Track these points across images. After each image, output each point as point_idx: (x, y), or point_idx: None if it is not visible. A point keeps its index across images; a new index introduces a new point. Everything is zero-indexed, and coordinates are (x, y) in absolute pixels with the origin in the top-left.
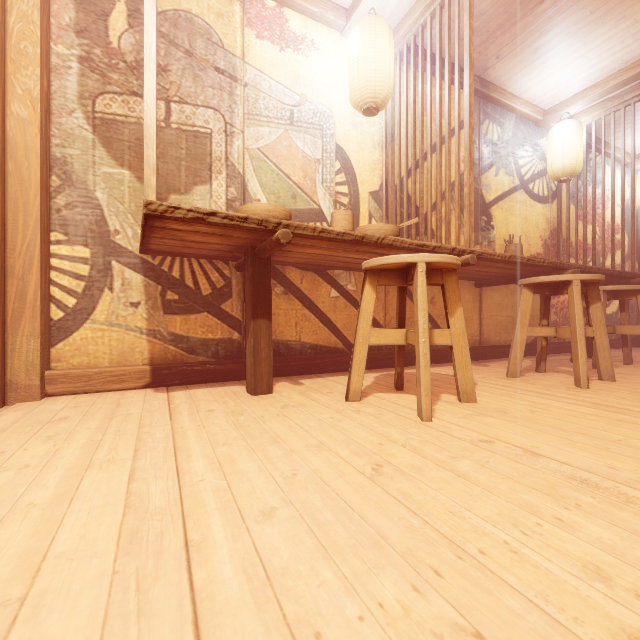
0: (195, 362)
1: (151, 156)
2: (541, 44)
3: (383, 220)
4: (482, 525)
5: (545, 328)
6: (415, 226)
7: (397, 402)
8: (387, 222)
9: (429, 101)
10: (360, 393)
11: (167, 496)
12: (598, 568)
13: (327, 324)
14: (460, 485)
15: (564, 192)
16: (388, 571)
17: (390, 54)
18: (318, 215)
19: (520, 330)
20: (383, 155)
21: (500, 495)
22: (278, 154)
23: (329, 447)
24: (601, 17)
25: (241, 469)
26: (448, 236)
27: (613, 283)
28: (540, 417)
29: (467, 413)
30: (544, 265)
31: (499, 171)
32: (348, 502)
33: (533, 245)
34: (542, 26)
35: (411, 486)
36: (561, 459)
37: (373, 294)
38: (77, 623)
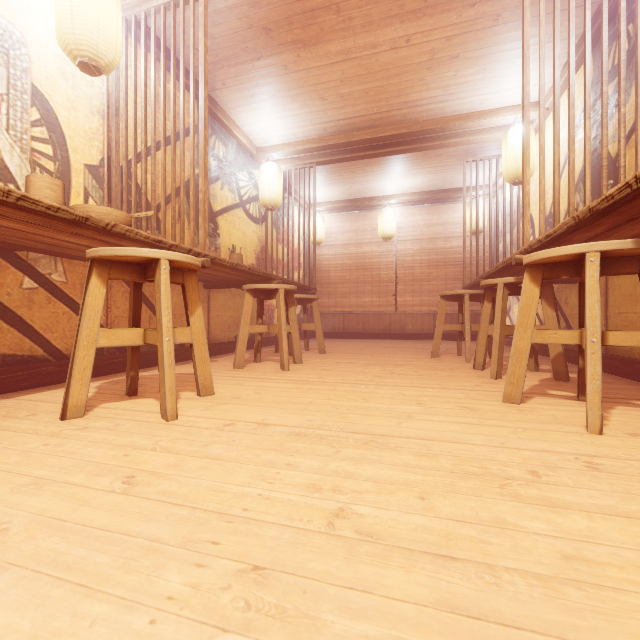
0: None
1: None
2: (257, 93)
3: (105, 202)
4: (241, 490)
5: (261, 326)
6: (146, 218)
7: (134, 409)
8: (110, 206)
9: (163, 93)
10: (84, 407)
11: None
12: (314, 485)
13: (17, 324)
14: (217, 466)
15: (270, 218)
16: (169, 566)
17: (117, 17)
18: None
19: (244, 328)
20: (105, 127)
21: (249, 462)
22: None
23: (54, 479)
24: (294, 96)
25: None
26: (183, 236)
27: (299, 293)
28: (264, 396)
29: (208, 405)
30: (260, 275)
31: (224, 186)
32: (103, 527)
33: (249, 257)
34: (258, 79)
35: (172, 483)
36: (283, 423)
37: (103, 288)
38: None
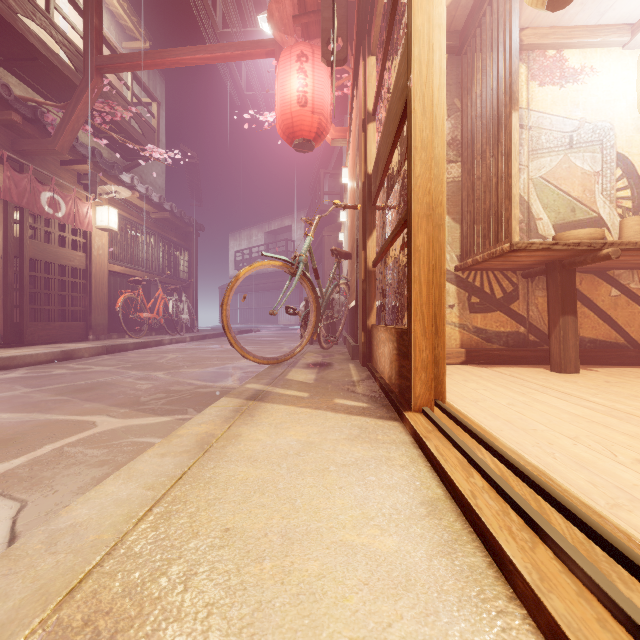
0: (493, 348)
1: (516, 213)
2: None
3: None
4: None
5: None
6: None
7: None
8: None
9: None
10: None
11: (602, 407)
12: None
13: (607, 321)
14: None
15: None
16: None
17: None
18: (597, 222)
19: None
20: None
21: None
22: (558, 177)
23: None
24: None
25: (634, 404)
26: None
27: None
28: None
29: None
30: None
31: None
32: None
33: None
34: None
35: None
36: None
37: None
38: (637, 429)
